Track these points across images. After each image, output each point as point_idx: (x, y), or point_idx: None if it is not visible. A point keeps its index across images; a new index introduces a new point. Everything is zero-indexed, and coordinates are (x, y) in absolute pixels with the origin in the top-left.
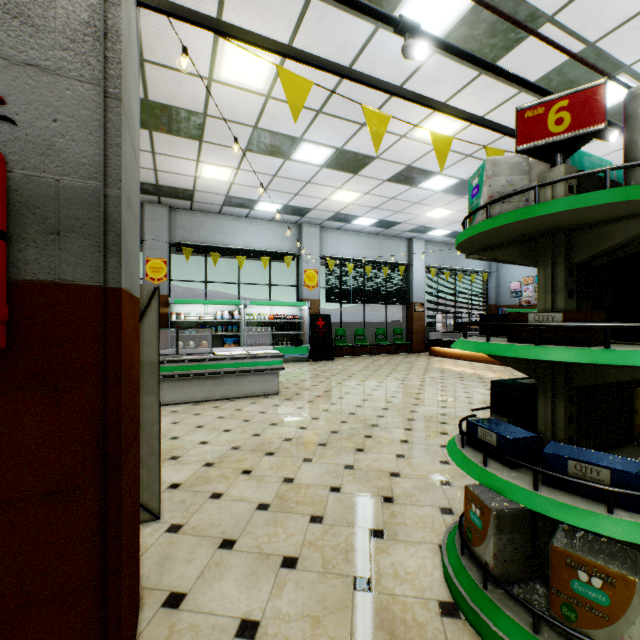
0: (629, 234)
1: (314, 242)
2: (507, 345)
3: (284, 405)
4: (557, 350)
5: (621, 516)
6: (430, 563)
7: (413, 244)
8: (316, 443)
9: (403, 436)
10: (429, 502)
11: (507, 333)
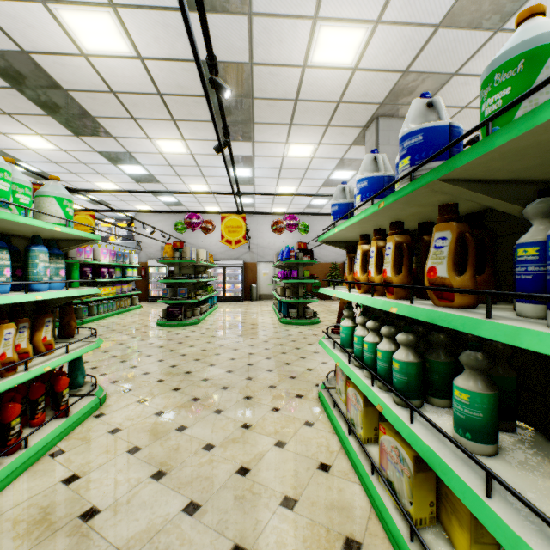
0: None
1: None
2: None
3: None
4: None
5: None
6: None
7: None
8: None
9: None
10: None
11: None
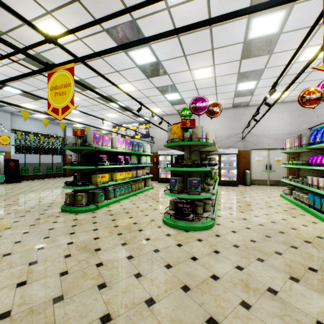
0: (86, 151)
1: (7, 121)
2: (70, 167)
3: (0, 198)
4: (75, 167)
5: (82, 187)
6: (58, 210)
7: (67, 128)
8: (22, 203)
9: (56, 197)
10: (61, 204)
11: (70, 165)
